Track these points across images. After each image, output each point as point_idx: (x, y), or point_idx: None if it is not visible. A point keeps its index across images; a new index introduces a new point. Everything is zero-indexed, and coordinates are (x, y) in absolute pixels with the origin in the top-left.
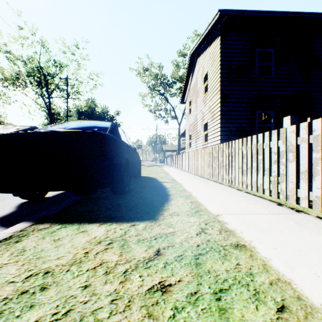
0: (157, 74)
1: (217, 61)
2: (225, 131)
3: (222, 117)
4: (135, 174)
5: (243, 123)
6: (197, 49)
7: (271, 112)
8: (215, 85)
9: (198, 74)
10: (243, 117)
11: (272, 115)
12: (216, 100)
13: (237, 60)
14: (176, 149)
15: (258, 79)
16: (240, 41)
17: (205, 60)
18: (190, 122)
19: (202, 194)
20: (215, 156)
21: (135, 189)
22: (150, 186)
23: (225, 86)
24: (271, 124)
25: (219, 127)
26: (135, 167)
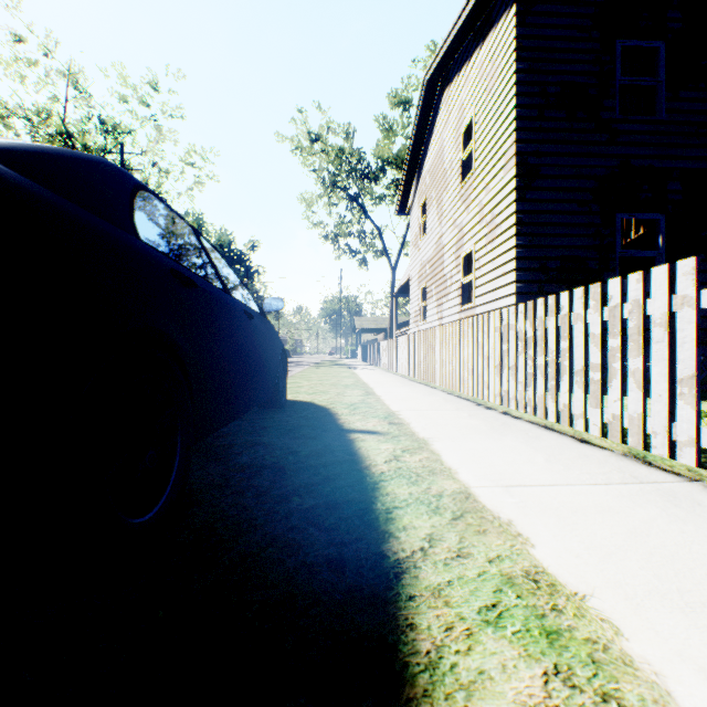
0: (341, 150)
1: (507, 76)
2: (529, 268)
3: (521, 232)
4: (252, 403)
5: (580, 246)
6: (445, 63)
7: (659, 218)
8: (498, 145)
9: (447, 130)
10: (581, 232)
11: (662, 227)
12: (503, 184)
13: (563, 71)
14: (385, 326)
15: (621, 125)
16: (571, 18)
17: (467, 87)
18: (424, 255)
19: (598, 556)
20: (529, 338)
21: (215, 497)
22: (300, 462)
23: (529, 143)
24: (656, 250)
25: (512, 257)
26: (245, 376)
